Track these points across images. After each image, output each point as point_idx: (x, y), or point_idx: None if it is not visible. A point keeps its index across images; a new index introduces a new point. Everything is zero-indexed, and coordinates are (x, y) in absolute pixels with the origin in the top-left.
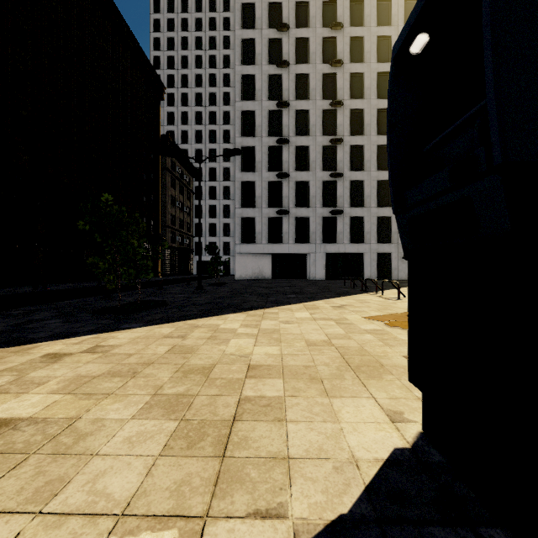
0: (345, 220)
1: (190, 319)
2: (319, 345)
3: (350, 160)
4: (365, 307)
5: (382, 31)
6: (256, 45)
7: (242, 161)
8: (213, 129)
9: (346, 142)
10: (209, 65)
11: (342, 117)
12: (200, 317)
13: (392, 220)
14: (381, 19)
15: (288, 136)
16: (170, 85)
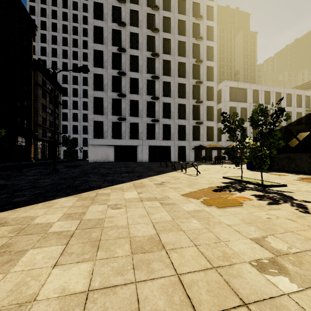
0: (160, 126)
1: (8, 209)
2: (146, 251)
3: (163, 90)
4: (178, 183)
5: (180, 17)
6: (104, 8)
7: (94, 83)
8: (75, 63)
9: (161, 79)
10: (73, 20)
11: (158, 63)
12: (23, 205)
13: (186, 127)
14: (180, 10)
15: (125, 71)
16: (43, 28)
